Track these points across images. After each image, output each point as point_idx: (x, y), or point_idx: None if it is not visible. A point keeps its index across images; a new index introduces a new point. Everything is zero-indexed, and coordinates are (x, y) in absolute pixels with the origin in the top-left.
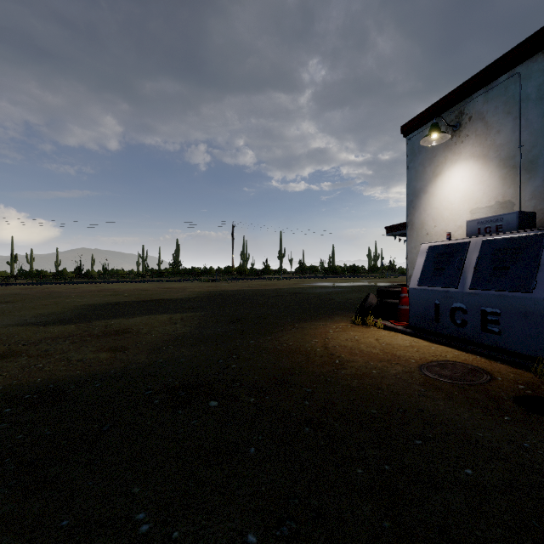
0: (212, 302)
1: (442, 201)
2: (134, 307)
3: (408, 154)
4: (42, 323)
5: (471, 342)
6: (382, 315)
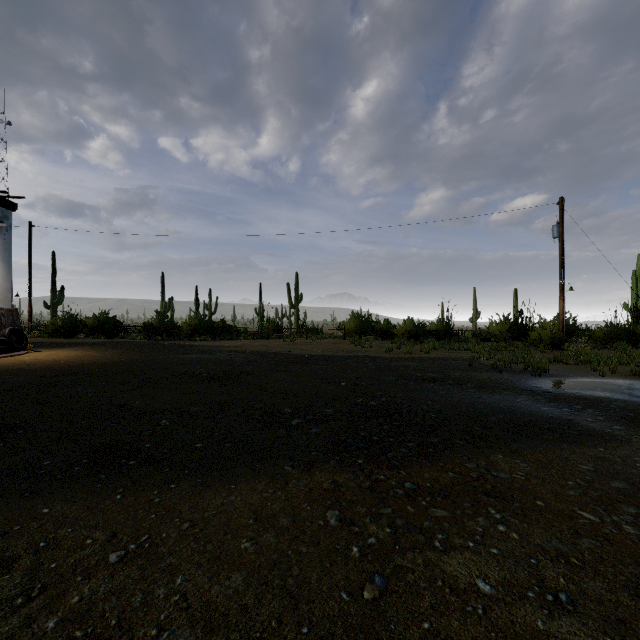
0: None
1: None
2: None
3: None
4: None
5: None
6: None
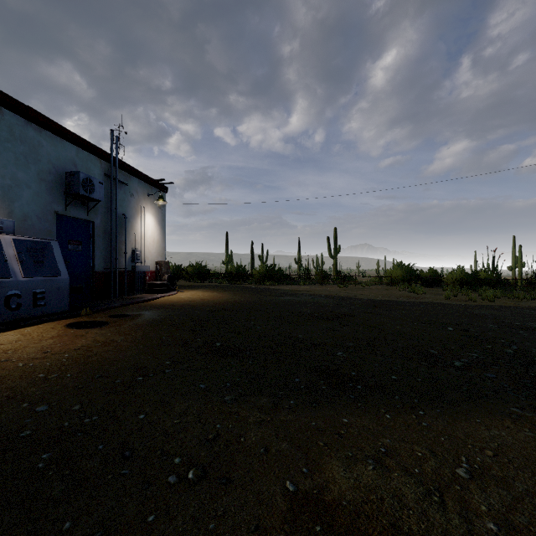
0: None
1: None
2: None
3: None
4: None
5: (16, 321)
6: None
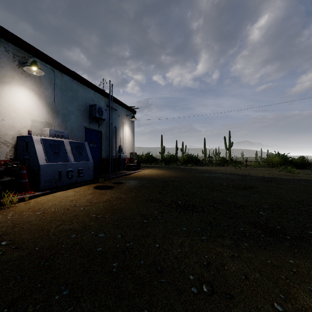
0: None
1: (10, 104)
2: None
3: None
4: None
5: (70, 184)
6: None
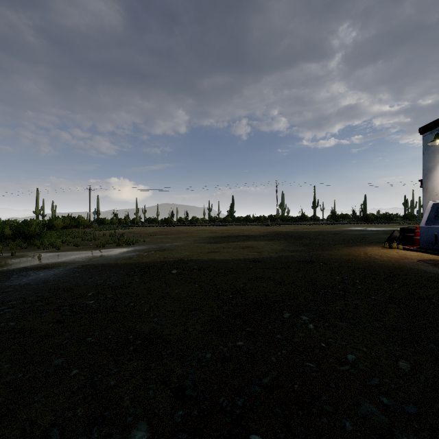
0: (280, 237)
1: None
2: (236, 238)
3: (423, 145)
4: (205, 243)
5: None
6: (403, 243)
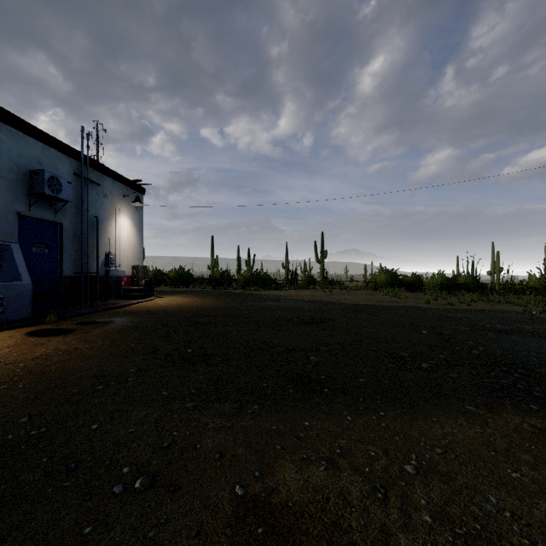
0: None
1: None
2: None
3: None
4: None
5: None
6: None
